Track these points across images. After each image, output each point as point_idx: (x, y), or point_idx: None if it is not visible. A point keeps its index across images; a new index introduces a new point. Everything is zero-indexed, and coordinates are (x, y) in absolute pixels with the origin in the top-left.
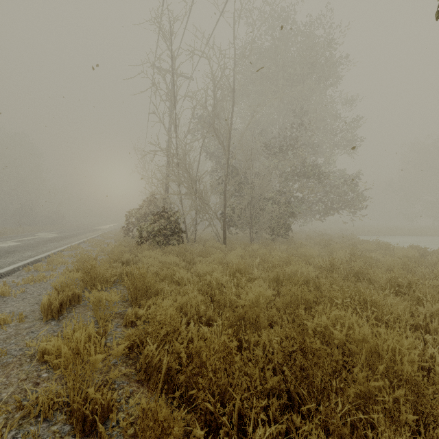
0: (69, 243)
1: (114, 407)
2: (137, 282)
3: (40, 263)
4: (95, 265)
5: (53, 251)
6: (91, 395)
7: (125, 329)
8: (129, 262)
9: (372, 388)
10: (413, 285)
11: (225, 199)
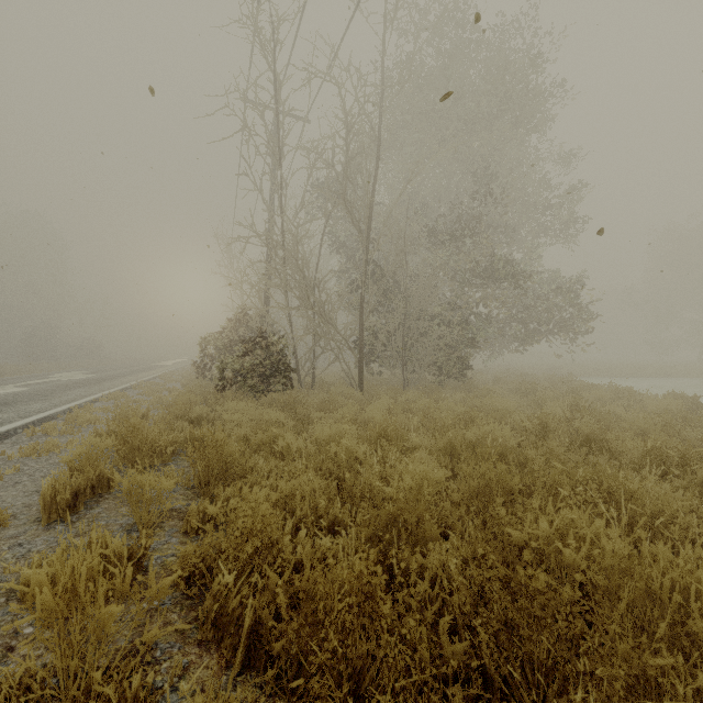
0: (107, 389)
1: (148, 701)
2: (210, 455)
3: (54, 422)
4: (140, 426)
5: (79, 402)
6: (96, 686)
7: (185, 540)
8: (201, 420)
9: (653, 671)
10: (689, 460)
11: (362, 316)
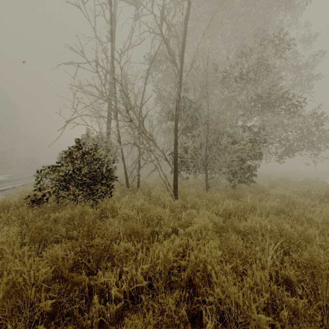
0: None
1: None
2: None
3: None
4: None
5: None
6: None
7: None
8: None
9: None
10: None
11: (176, 132)
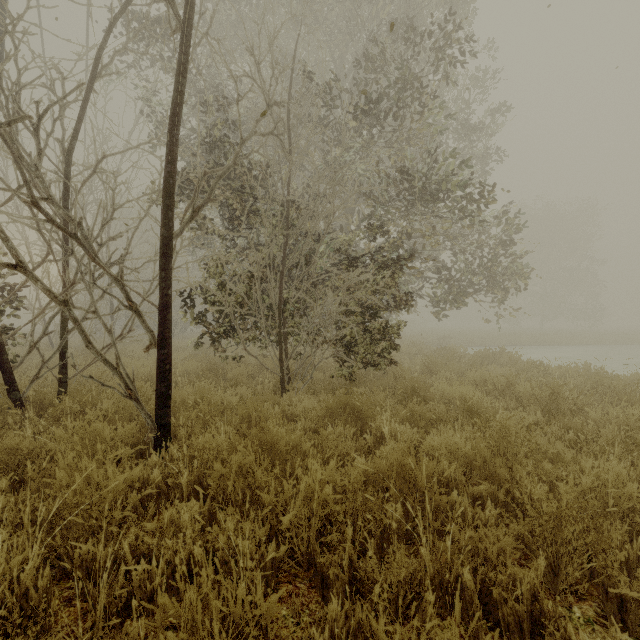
0: None
1: None
2: None
3: None
4: None
5: None
6: None
7: None
8: None
9: None
10: None
11: (167, 215)
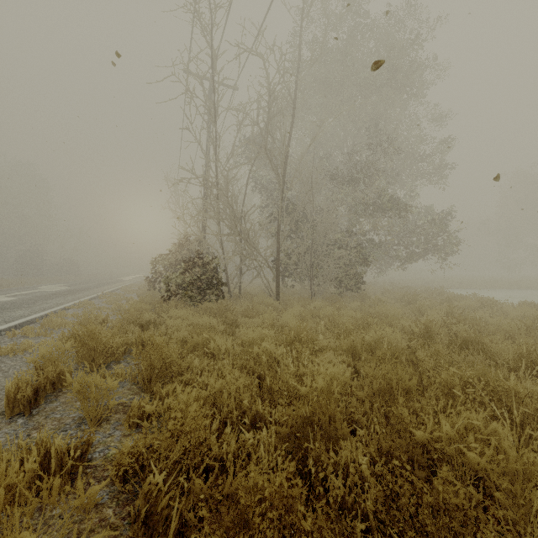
0: (78, 299)
1: None
2: (152, 356)
3: (32, 326)
4: (95, 331)
5: (54, 309)
6: None
7: (127, 432)
8: (150, 324)
9: None
10: None
11: (278, 241)
